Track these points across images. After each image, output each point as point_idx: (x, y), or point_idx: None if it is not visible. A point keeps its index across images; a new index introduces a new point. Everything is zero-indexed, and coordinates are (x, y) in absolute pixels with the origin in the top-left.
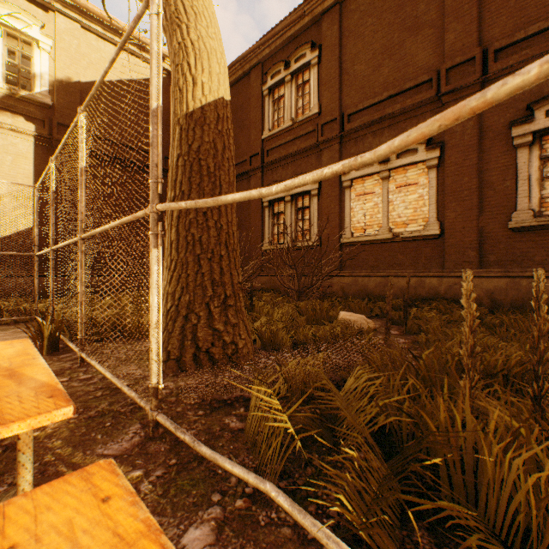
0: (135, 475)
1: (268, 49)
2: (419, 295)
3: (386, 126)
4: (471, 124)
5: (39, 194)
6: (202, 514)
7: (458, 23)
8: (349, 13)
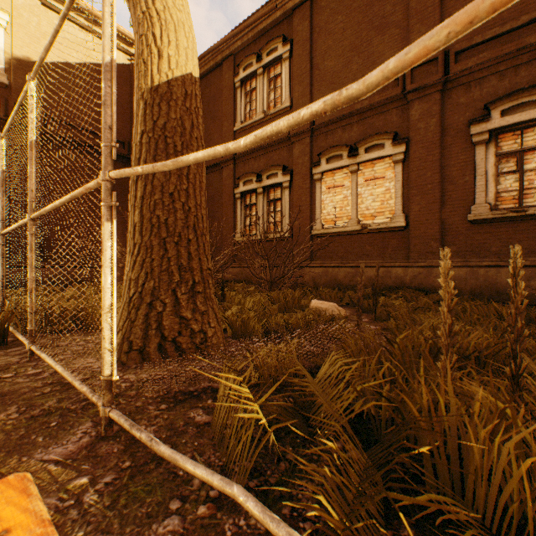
0: (79, 484)
1: (241, 41)
2: (386, 285)
3: (355, 121)
4: (434, 122)
5: None
6: (157, 527)
7: (422, 25)
8: (320, 9)
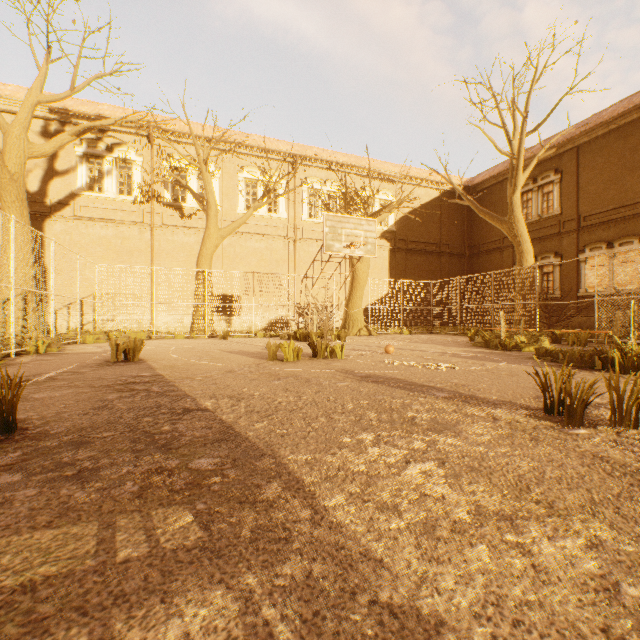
0: None
1: None
2: None
3: (611, 226)
4: None
5: (390, 276)
6: None
7: None
8: (584, 153)
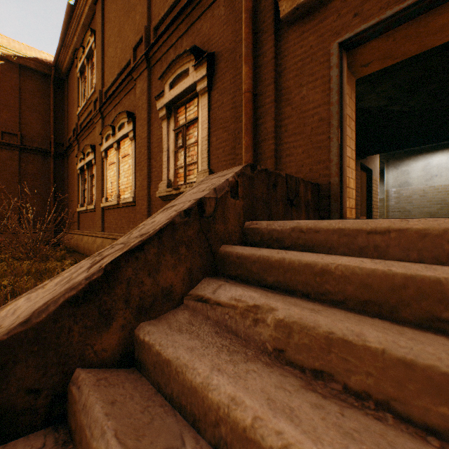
0: None
1: (76, 36)
2: None
3: (118, 102)
4: (145, 99)
5: None
6: None
7: (140, 5)
8: (107, 1)
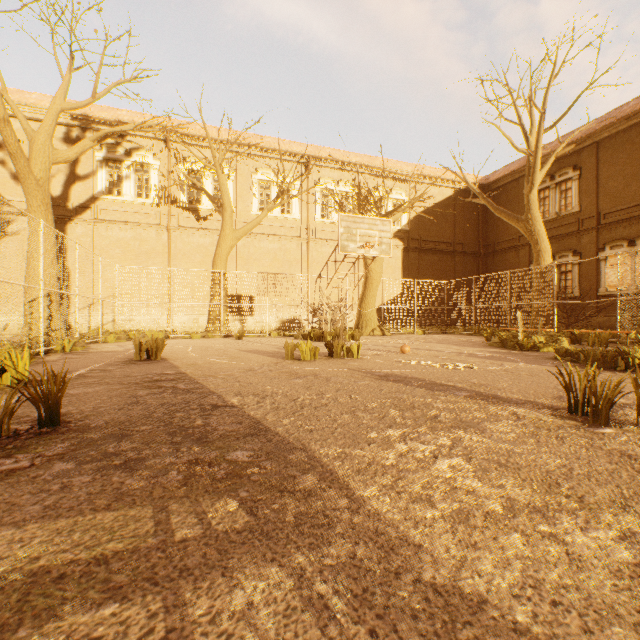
0: None
1: None
2: None
3: (633, 223)
4: None
5: (403, 276)
6: None
7: None
8: (604, 149)
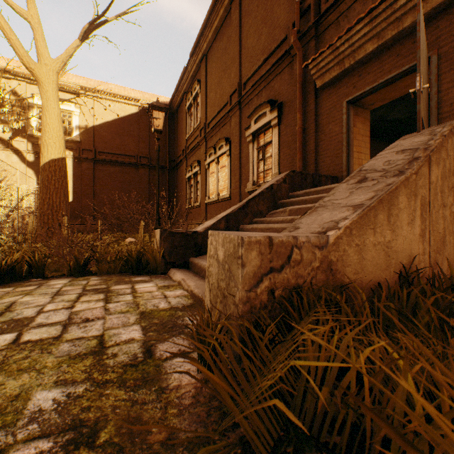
0: None
1: (186, 84)
2: None
3: (217, 130)
4: (237, 129)
5: (75, 185)
6: None
7: (234, 67)
8: (209, 60)
